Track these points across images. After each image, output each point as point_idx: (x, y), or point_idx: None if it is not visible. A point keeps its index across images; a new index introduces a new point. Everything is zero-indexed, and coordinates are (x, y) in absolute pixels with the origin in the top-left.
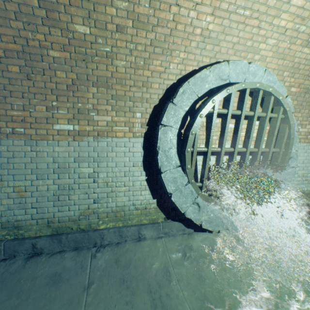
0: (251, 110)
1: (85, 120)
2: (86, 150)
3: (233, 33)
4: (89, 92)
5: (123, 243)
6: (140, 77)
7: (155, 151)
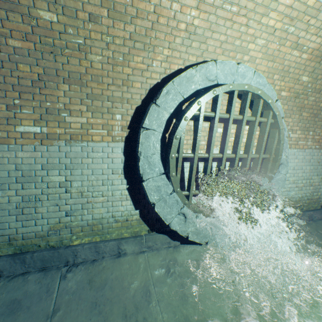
0: (240, 114)
1: (54, 122)
2: (56, 156)
3: (220, 30)
4: (59, 90)
5: (99, 261)
6: (119, 75)
7: (137, 157)
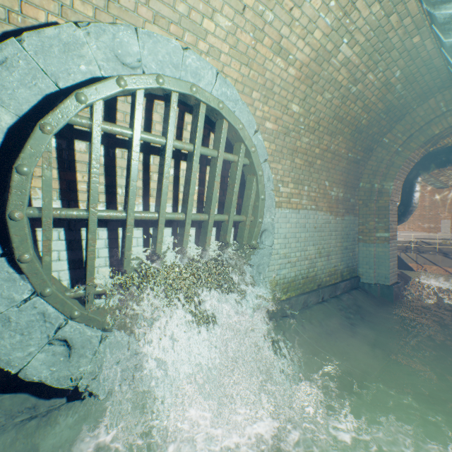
0: (191, 142)
1: None
2: None
3: None
4: None
5: None
6: None
7: None
